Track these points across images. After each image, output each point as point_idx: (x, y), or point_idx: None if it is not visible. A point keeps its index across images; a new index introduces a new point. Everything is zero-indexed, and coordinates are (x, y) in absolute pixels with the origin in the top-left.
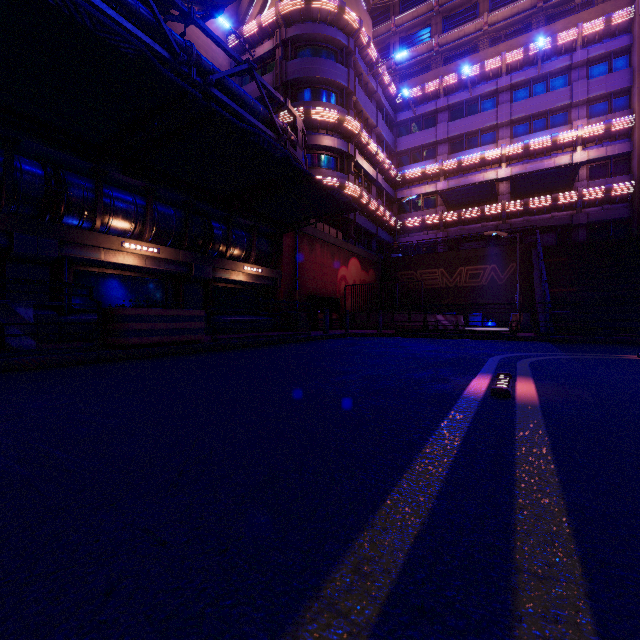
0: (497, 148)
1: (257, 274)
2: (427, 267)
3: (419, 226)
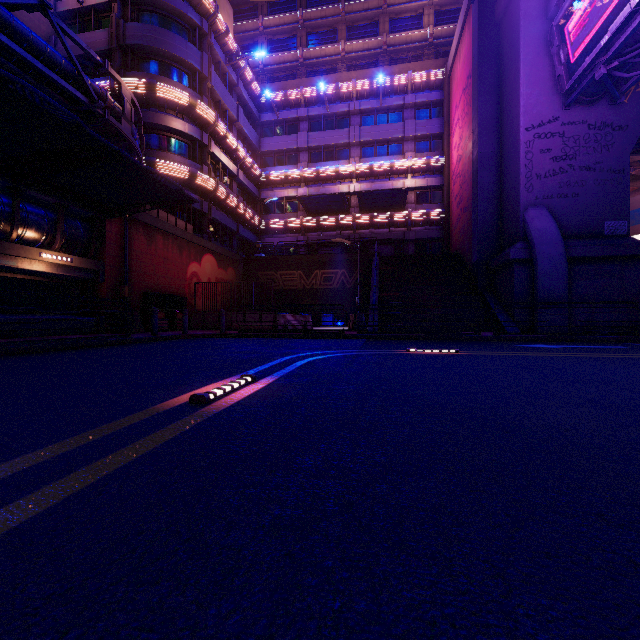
0: (349, 164)
1: (65, 264)
2: (287, 268)
3: (282, 228)
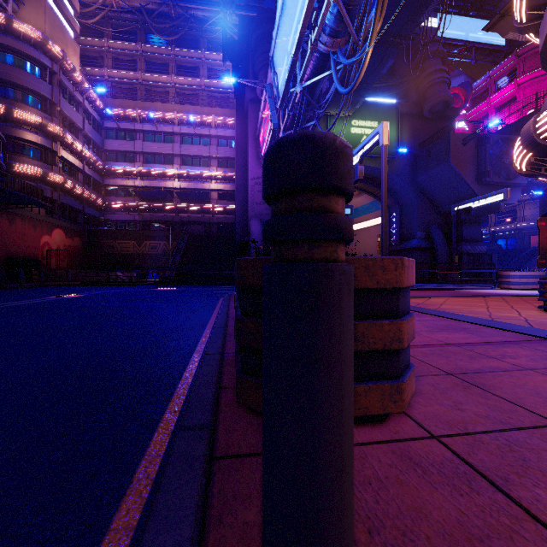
0: (173, 169)
1: None
2: (123, 239)
3: (122, 208)
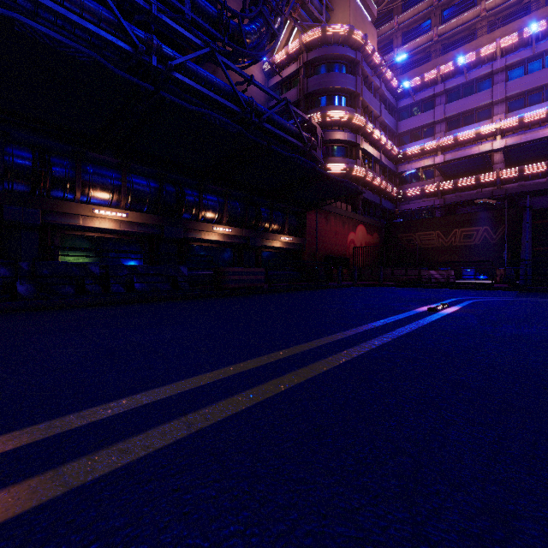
0: (492, 123)
1: (289, 242)
2: (424, 230)
3: (418, 194)
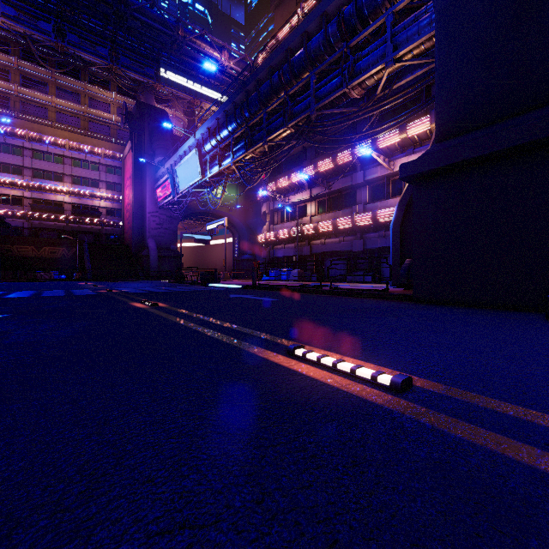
0: (64, 186)
1: None
2: (22, 244)
3: (9, 215)
